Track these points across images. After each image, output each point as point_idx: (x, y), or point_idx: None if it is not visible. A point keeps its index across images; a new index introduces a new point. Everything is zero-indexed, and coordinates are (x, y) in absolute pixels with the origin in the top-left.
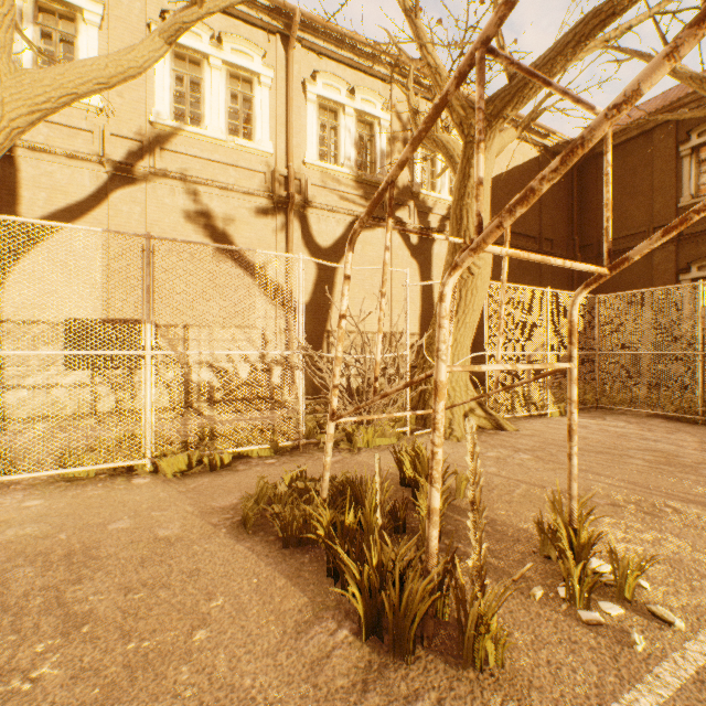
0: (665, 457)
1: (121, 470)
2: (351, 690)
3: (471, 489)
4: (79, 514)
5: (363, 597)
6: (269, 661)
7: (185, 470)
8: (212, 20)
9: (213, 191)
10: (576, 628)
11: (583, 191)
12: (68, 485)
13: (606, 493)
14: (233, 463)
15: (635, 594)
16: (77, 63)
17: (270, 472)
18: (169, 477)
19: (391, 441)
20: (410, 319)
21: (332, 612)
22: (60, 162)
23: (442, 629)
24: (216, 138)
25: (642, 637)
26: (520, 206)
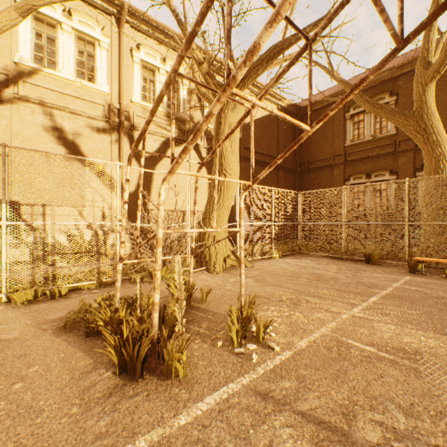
0: (318, 276)
1: None
2: (102, 397)
3: (178, 292)
4: None
5: (118, 352)
6: (58, 392)
7: (32, 299)
8: None
9: (65, 114)
10: (231, 356)
11: (301, 133)
12: None
13: (279, 296)
14: (69, 294)
15: (267, 339)
16: None
17: (93, 297)
18: (19, 304)
19: None
20: (202, 203)
21: (105, 365)
22: None
23: (164, 365)
24: (67, 79)
25: (259, 356)
26: (183, 154)
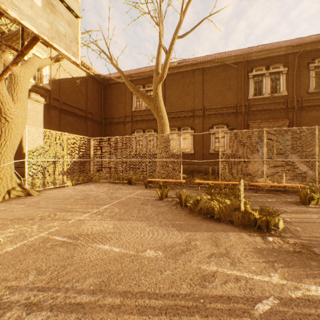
0: (86, 196)
1: None
2: None
3: None
4: None
5: None
6: None
7: None
8: None
9: None
10: None
11: (106, 96)
12: None
13: (36, 215)
14: None
15: None
16: None
17: None
18: None
19: None
20: None
21: None
22: None
23: None
24: None
25: None
26: None
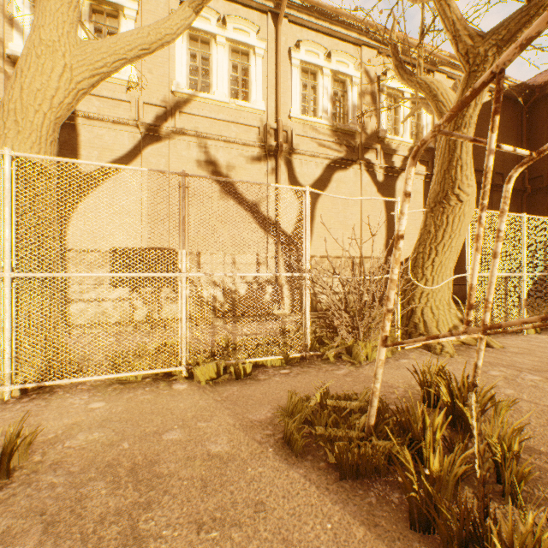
0: None
1: (161, 375)
2: None
3: None
4: (136, 420)
5: None
6: None
7: (215, 378)
8: (218, 6)
9: (219, 144)
10: None
11: (531, 129)
12: (122, 388)
13: None
14: (252, 372)
15: None
16: (126, 33)
17: (289, 383)
18: (202, 384)
19: (386, 355)
20: (377, 245)
21: None
22: (107, 127)
23: None
24: (221, 101)
25: None
26: None
